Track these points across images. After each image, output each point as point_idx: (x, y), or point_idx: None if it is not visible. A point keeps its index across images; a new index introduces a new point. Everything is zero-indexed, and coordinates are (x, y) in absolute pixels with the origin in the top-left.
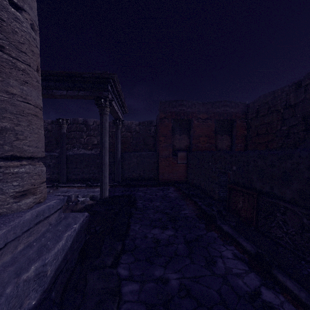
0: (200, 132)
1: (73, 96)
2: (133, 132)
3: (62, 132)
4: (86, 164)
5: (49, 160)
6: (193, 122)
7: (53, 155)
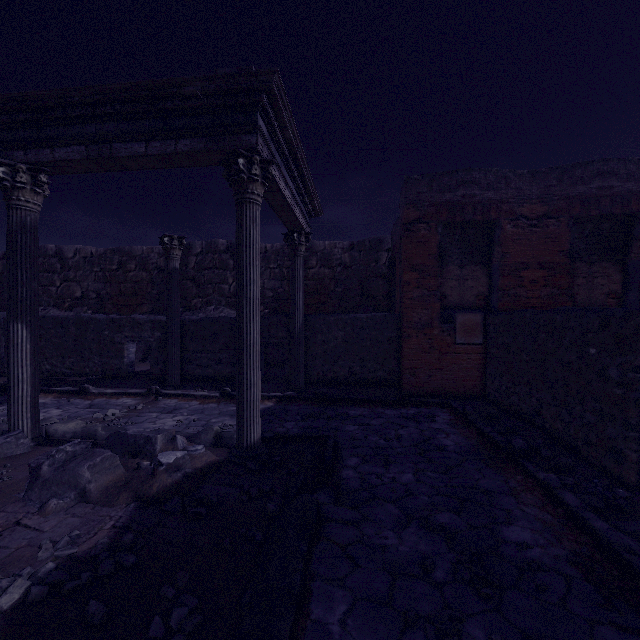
0: (522, 257)
1: (164, 156)
2: (336, 268)
3: (171, 267)
4: (226, 343)
5: (148, 332)
6: (501, 228)
7: (156, 321)
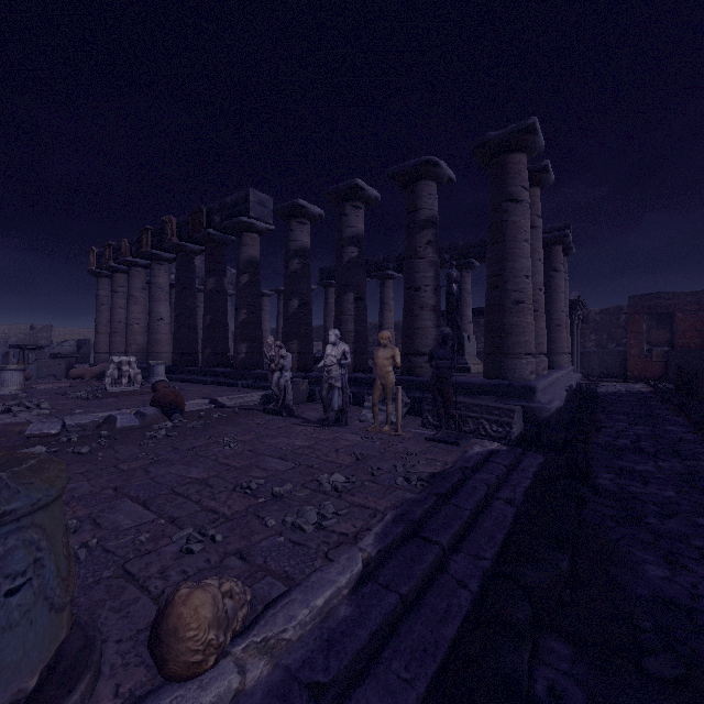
0: (686, 327)
1: None
2: (591, 324)
3: None
4: None
5: None
6: (675, 315)
7: None
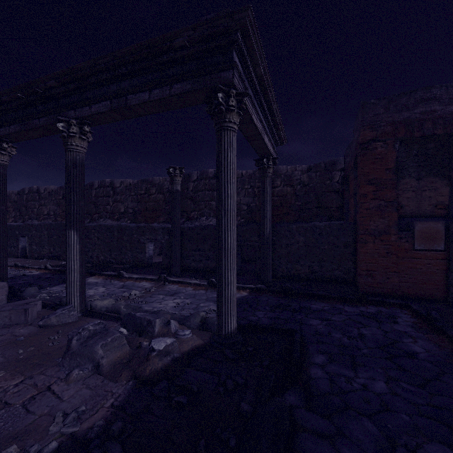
0: None
1: (162, 100)
2: (296, 186)
3: (174, 190)
4: (213, 244)
5: (160, 236)
6: None
7: (166, 228)
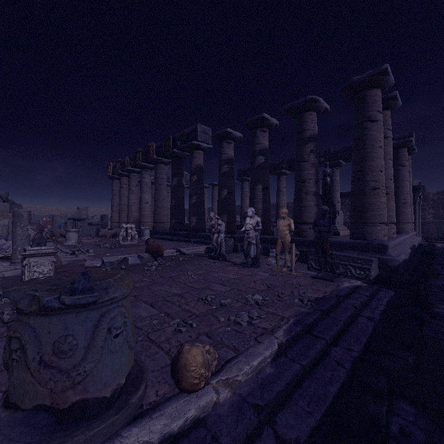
0: None
1: None
2: (429, 202)
3: None
4: None
5: None
6: None
7: None
